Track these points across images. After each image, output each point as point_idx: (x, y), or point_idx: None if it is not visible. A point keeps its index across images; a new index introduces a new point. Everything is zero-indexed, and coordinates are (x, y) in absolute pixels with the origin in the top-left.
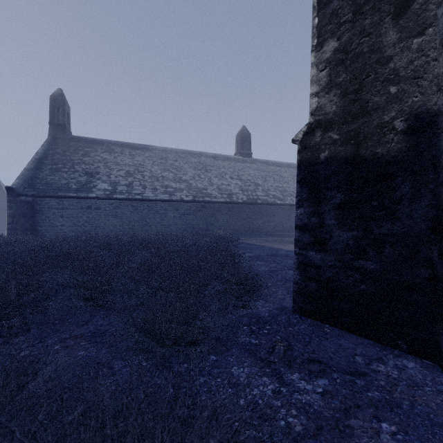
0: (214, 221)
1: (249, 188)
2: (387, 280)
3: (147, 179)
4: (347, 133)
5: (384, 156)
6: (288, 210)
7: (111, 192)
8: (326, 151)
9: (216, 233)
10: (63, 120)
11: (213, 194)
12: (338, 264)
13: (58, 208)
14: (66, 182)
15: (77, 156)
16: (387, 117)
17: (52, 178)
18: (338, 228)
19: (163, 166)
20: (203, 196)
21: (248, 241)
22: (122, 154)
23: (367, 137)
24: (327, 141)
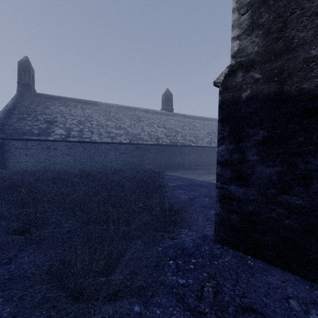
0: (145, 159)
1: (171, 134)
2: (316, 216)
3: (94, 127)
4: (270, 72)
5: (311, 90)
6: (199, 150)
7: (65, 136)
8: (248, 90)
9: (146, 167)
10: (28, 81)
11: (145, 138)
12: (261, 198)
13: (23, 148)
14: (30, 128)
15: (39, 108)
16: (315, 51)
17: (19, 125)
18: (261, 164)
19: (106, 117)
20: (137, 139)
21: (170, 173)
22: (76, 107)
23: (292, 73)
24: (249, 81)
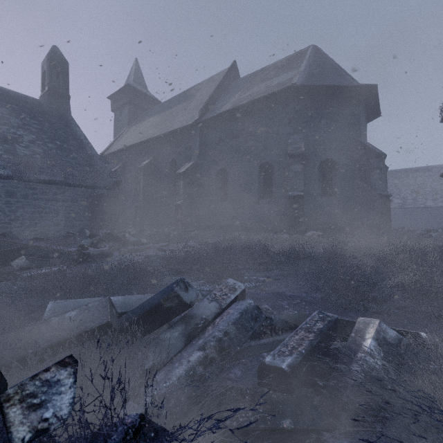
0: None
1: None
2: None
3: (427, 193)
4: None
5: None
6: None
7: (402, 204)
8: None
9: None
10: None
11: None
12: None
13: None
14: None
15: None
16: None
17: None
18: None
19: (441, 181)
20: None
21: None
22: (406, 178)
23: None
24: None
